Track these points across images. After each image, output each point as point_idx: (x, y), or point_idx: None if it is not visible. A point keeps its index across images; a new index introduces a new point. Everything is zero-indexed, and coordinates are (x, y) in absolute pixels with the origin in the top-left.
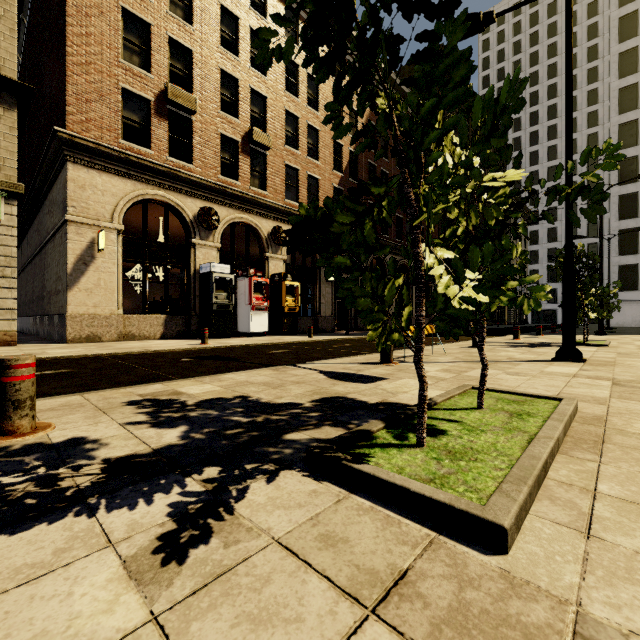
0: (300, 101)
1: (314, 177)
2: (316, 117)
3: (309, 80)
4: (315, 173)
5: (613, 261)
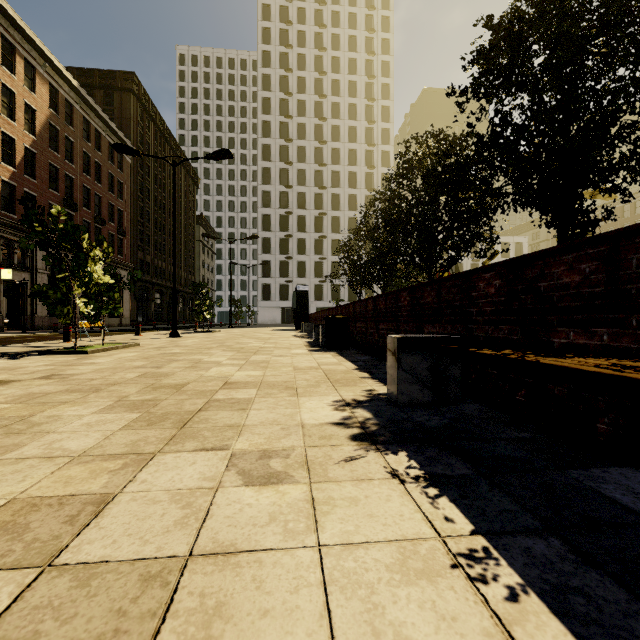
0: None
1: None
2: None
3: None
4: None
5: (259, 280)
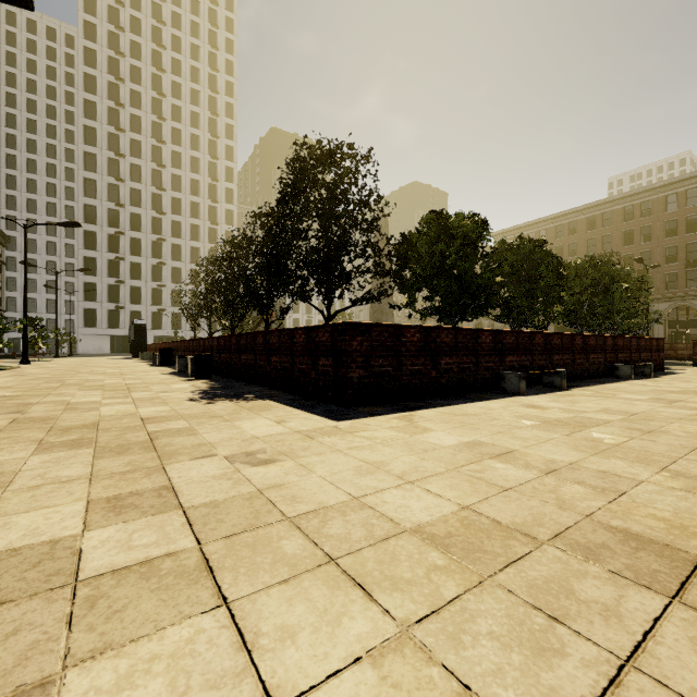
0: None
1: None
2: None
3: None
4: None
5: (80, 304)
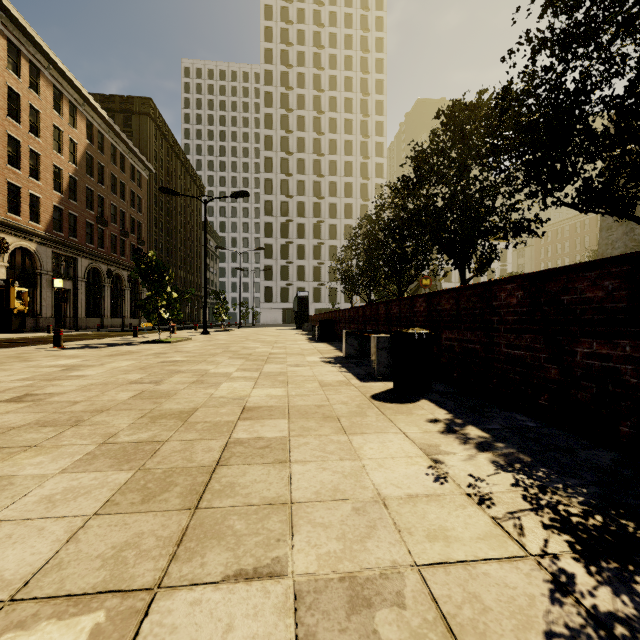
0: (22, 127)
1: (35, 195)
2: (38, 143)
3: (30, 108)
4: (37, 192)
5: (262, 284)
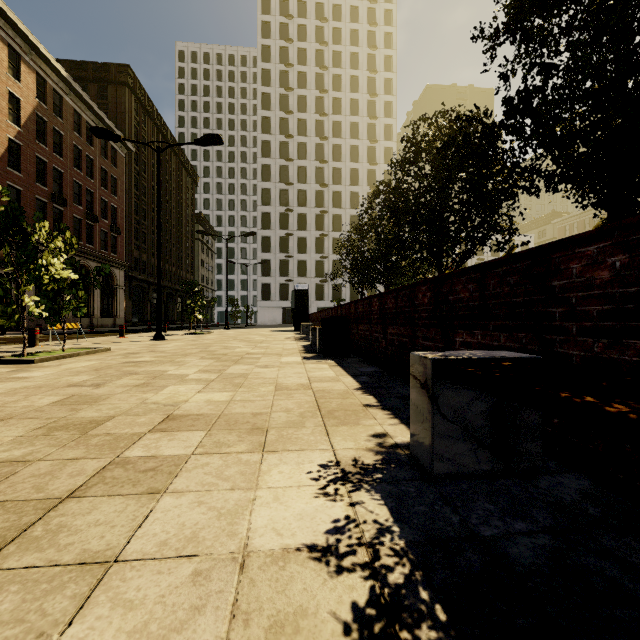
0: None
1: None
2: None
3: None
4: None
5: (259, 280)
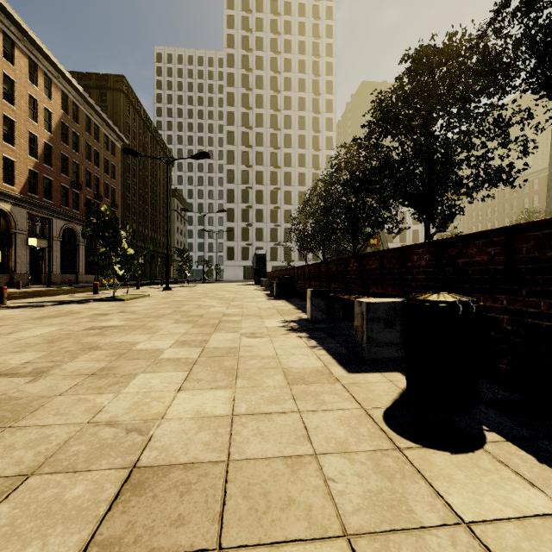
0: None
1: (10, 159)
2: (12, 110)
3: (4, 77)
4: (11, 156)
5: (225, 244)
